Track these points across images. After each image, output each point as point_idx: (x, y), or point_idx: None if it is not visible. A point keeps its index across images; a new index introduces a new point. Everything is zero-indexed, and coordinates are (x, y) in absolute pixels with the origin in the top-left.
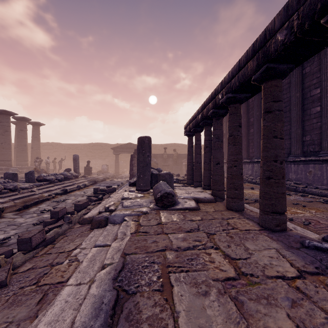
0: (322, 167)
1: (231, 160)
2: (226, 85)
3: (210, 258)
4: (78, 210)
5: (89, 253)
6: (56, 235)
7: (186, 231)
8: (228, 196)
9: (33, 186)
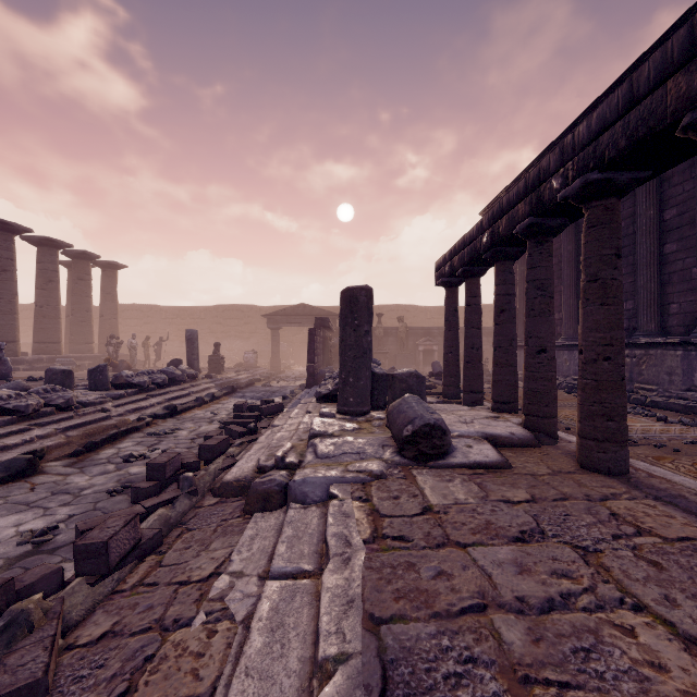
0: None
1: (594, 342)
2: (578, 152)
3: (644, 650)
4: (207, 459)
5: (263, 602)
6: (163, 527)
7: (513, 539)
8: (587, 434)
9: (105, 399)
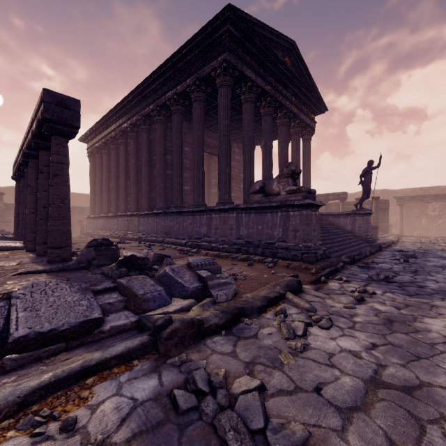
0: (155, 219)
1: (29, 207)
2: (26, 140)
3: None
4: None
5: None
6: None
7: None
8: (27, 239)
9: None
